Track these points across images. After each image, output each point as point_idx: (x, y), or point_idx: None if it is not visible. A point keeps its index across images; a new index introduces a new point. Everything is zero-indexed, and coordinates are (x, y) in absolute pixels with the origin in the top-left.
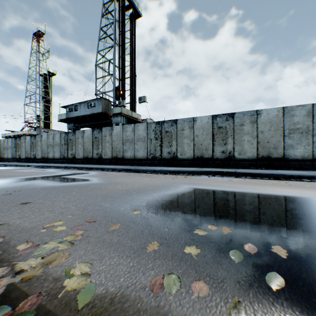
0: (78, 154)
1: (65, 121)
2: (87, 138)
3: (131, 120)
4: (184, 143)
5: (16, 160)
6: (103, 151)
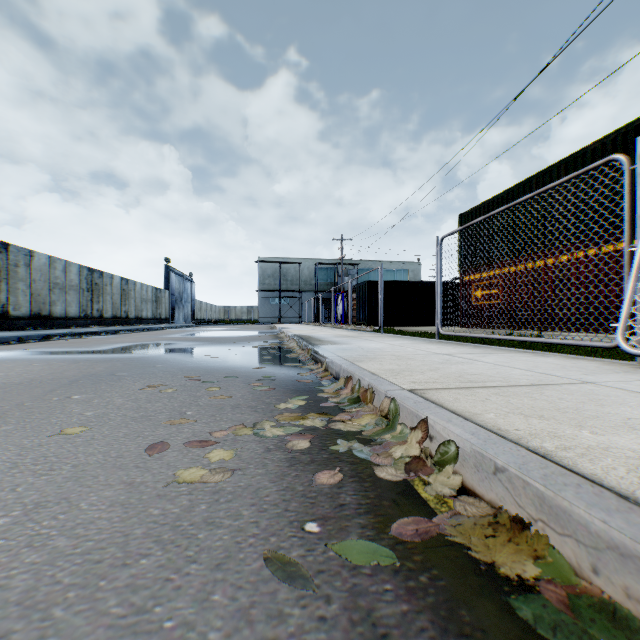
0: None
1: None
2: None
3: None
4: None
5: None
6: None
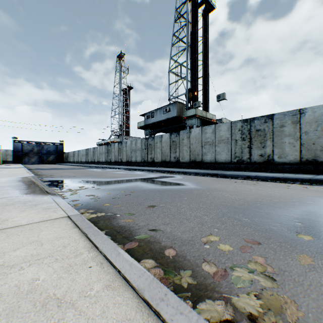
0: (157, 158)
1: (143, 128)
2: (164, 142)
3: (204, 121)
4: (284, 143)
5: (107, 163)
6: (180, 154)
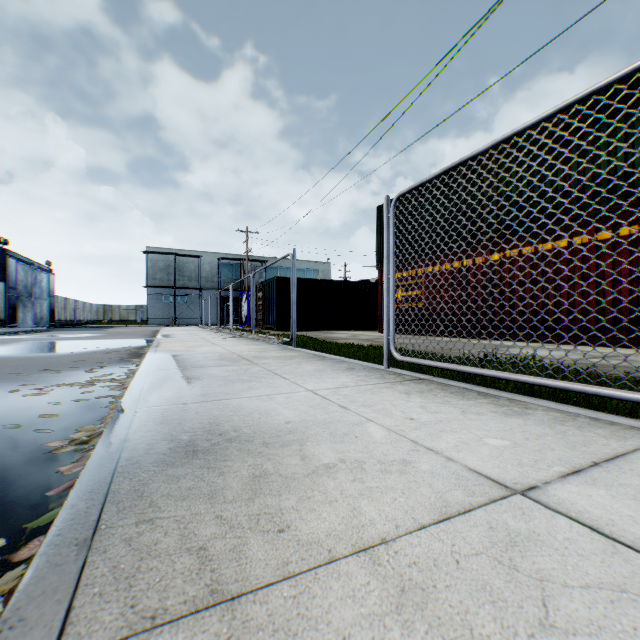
0: None
1: None
2: None
3: None
4: None
5: None
6: None
